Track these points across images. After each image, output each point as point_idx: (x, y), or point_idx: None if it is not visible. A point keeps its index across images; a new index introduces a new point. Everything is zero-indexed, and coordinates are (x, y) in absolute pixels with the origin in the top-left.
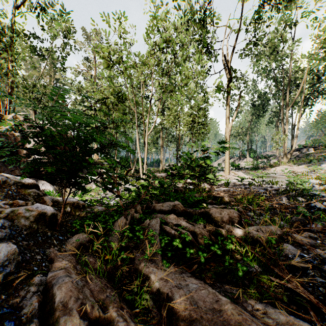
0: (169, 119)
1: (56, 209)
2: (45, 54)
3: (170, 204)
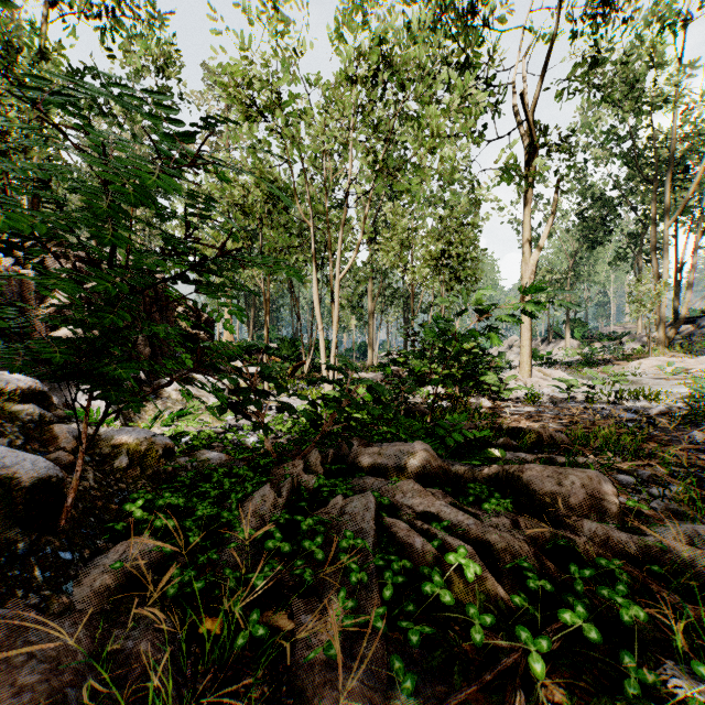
0: (388, 251)
1: (85, 460)
2: (119, 113)
3: (401, 448)
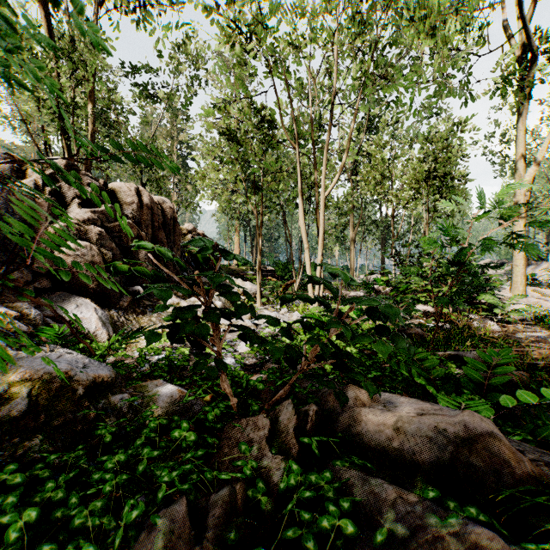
0: (369, 181)
1: None
2: None
3: (436, 421)
